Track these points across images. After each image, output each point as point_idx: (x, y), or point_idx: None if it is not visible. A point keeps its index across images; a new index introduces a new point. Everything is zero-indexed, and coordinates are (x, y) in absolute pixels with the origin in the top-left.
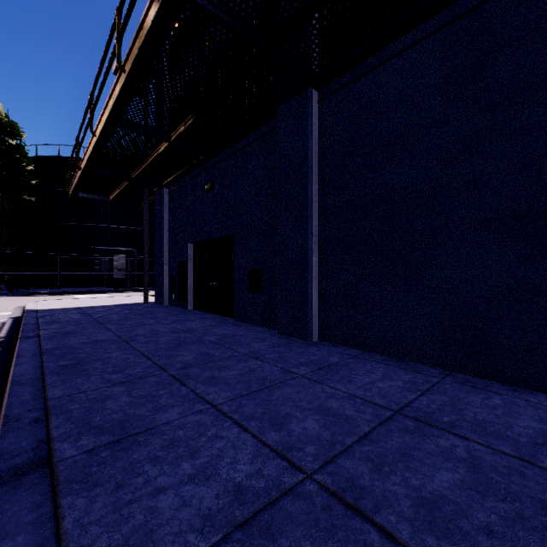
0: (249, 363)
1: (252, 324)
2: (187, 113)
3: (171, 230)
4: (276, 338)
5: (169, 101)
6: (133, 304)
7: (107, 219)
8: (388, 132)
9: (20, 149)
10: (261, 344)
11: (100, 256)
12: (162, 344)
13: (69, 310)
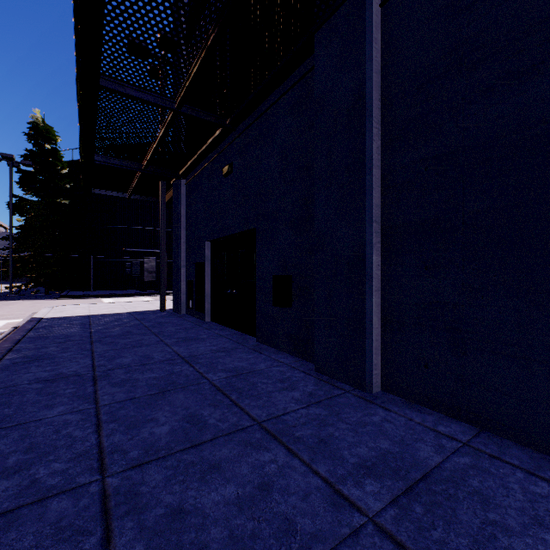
0: (261, 457)
1: (278, 349)
2: (188, 59)
3: (188, 227)
4: (312, 380)
5: (161, 38)
6: (148, 312)
7: (138, 220)
8: (538, 4)
9: (56, 153)
10: (288, 397)
11: (131, 259)
12: (139, 389)
13: (74, 320)
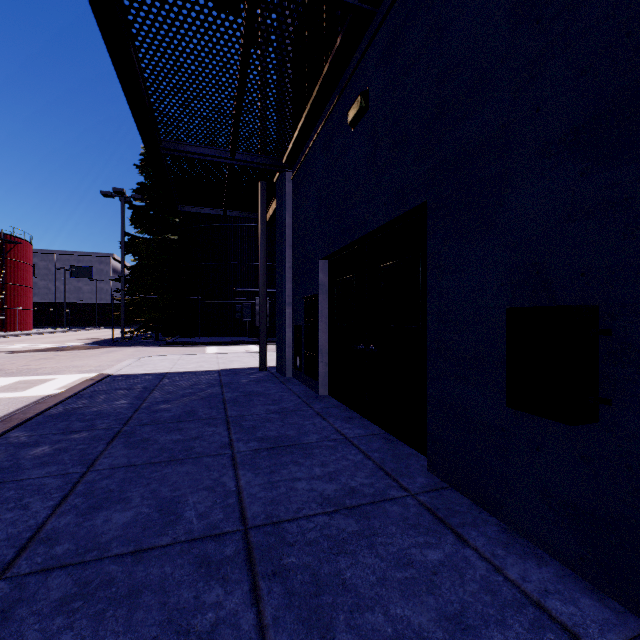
0: None
1: (511, 526)
2: None
3: (295, 243)
4: None
5: None
6: (242, 371)
7: (249, 255)
8: None
9: None
10: None
11: (242, 300)
12: None
13: (142, 380)
